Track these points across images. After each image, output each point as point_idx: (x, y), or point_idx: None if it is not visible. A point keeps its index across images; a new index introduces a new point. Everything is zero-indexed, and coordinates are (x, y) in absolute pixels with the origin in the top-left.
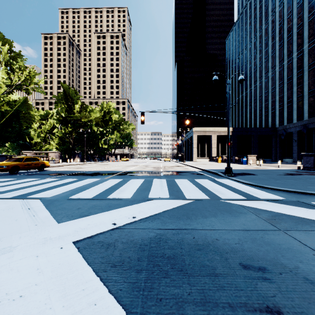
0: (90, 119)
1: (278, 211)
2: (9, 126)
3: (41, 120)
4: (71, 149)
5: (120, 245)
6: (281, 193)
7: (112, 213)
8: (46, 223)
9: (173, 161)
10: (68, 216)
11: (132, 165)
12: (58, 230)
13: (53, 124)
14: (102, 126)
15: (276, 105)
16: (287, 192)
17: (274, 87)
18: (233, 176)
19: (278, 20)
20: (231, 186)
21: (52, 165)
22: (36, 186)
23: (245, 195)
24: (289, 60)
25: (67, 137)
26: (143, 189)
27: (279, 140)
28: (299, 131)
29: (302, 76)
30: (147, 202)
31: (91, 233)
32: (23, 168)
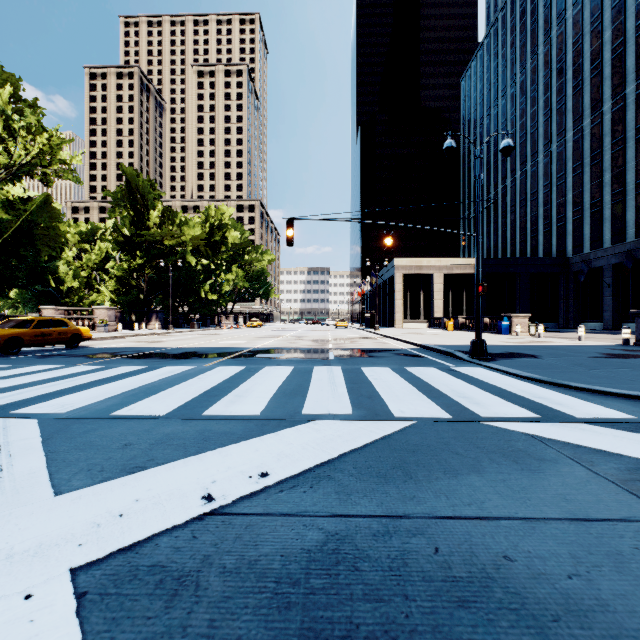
0: (182, 240)
1: (637, 454)
2: (12, 255)
3: (81, 243)
4: (142, 302)
5: (214, 584)
6: (616, 401)
7: (207, 462)
8: (23, 494)
9: (353, 327)
10: (91, 469)
11: (268, 336)
12: (46, 521)
13: (106, 251)
14: (206, 255)
15: (568, 211)
16: (630, 399)
17: (564, 174)
18: (489, 361)
19: (572, 36)
20: (493, 383)
21: (100, 336)
22: (45, 383)
23: (535, 408)
24: (594, 118)
25: (133, 278)
26: (290, 392)
27: (574, 284)
28: (615, 264)
29: (624, 150)
30: (300, 426)
31: (136, 531)
32: (33, 342)
